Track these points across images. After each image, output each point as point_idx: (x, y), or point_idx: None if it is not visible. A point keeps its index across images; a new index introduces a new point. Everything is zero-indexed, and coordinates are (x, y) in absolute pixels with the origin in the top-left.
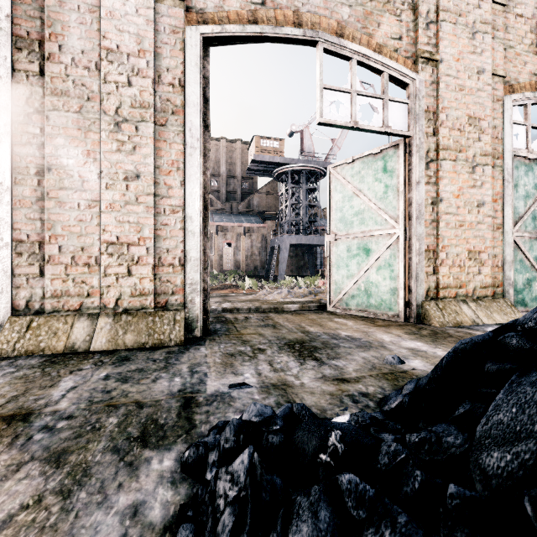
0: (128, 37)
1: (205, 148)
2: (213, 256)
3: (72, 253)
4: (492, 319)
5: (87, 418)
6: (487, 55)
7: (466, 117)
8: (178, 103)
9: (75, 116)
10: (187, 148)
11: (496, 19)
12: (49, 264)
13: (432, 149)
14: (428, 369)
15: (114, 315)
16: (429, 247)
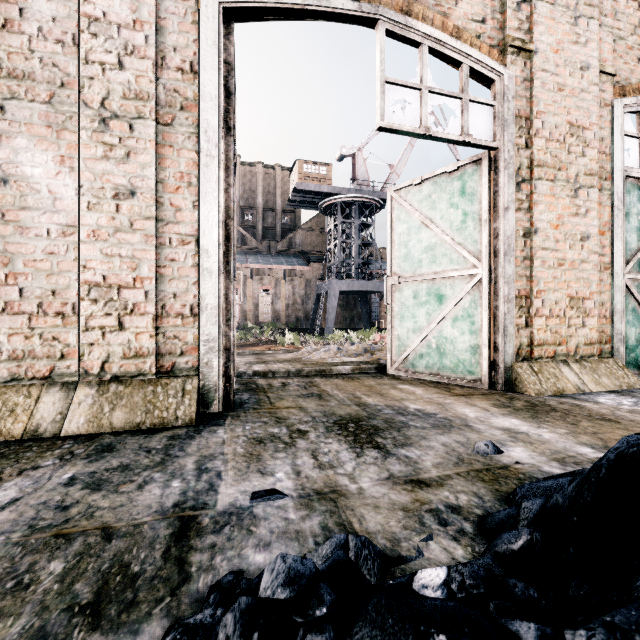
0: (119, 1)
1: (226, 158)
2: (247, 305)
3: (39, 299)
4: (602, 385)
5: (15, 562)
6: (593, 47)
7: (566, 124)
8: (189, 95)
9: (44, 108)
10: (202, 157)
11: (603, 1)
12: (5, 314)
13: (524, 166)
14: (537, 462)
15: (99, 385)
16: (520, 293)
